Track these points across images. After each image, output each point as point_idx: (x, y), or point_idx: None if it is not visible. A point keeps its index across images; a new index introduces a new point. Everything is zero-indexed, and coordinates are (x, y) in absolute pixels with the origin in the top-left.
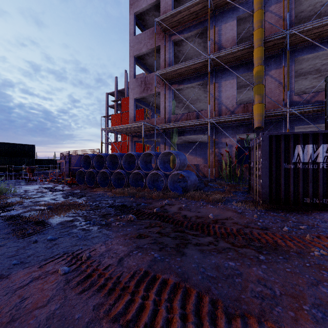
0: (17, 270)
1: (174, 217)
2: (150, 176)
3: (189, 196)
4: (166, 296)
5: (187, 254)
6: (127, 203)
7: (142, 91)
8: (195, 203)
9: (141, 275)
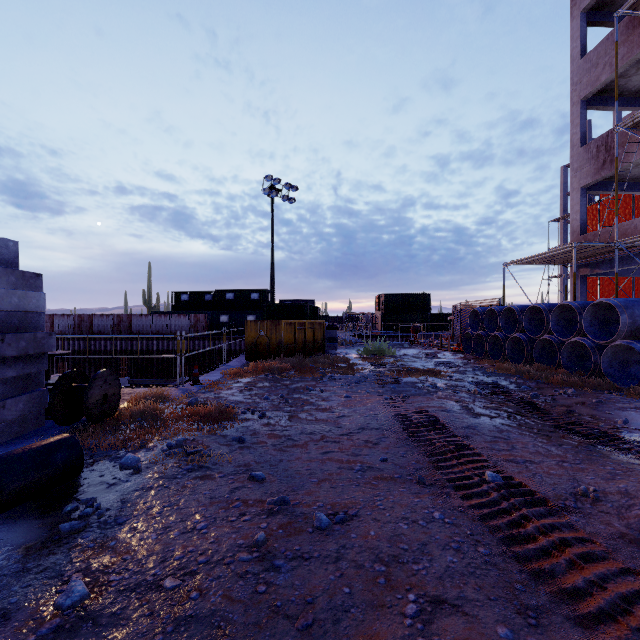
0: (367, 394)
1: (551, 408)
2: (569, 346)
3: (634, 390)
4: (422, 417)
5: (480, 419)
6: (502, 383)
7: (598, 169)
8: (630, 402)
9: (421, 410)
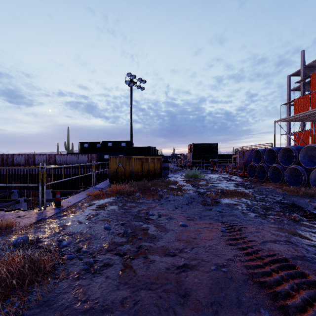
0: (200, 220)
1: None
2: None
3: None
4: (296, 282)
5: None
6: (299, 204)
7: None
8: None
9: (278, 258)
